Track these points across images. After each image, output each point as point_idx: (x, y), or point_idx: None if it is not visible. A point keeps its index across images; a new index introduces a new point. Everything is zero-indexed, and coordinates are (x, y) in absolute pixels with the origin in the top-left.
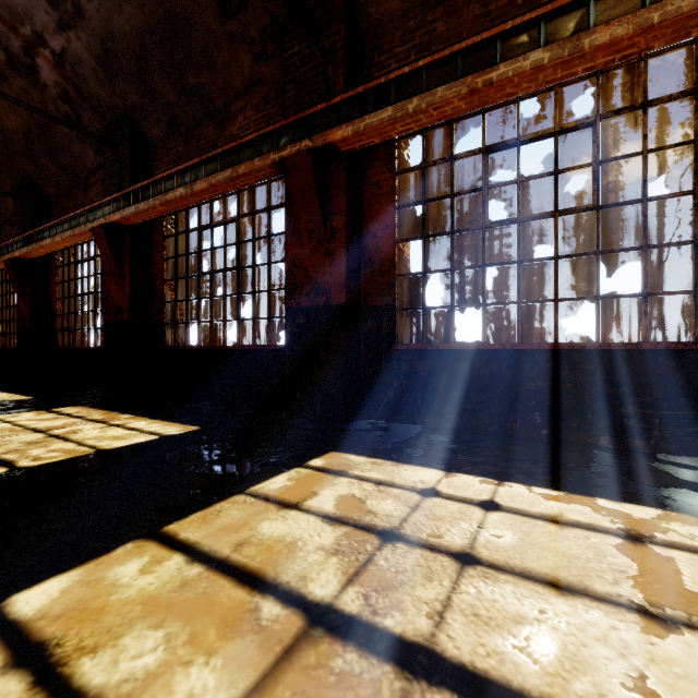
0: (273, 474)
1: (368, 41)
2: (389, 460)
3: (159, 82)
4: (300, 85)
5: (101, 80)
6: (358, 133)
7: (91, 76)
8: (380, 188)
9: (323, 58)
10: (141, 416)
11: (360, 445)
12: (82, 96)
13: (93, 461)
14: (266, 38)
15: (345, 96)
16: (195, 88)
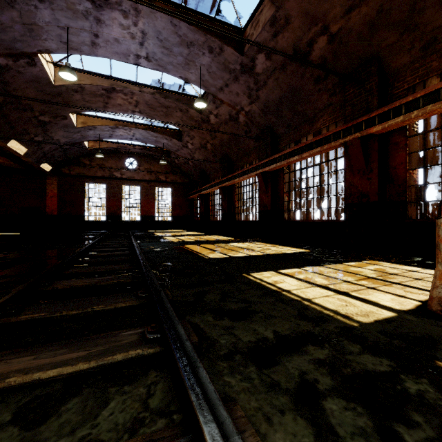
0: (349, 262)
1: (390, 77)
2: (398, 264)
3: (285, 112)
4: (353, 107)
5: (261, 116)
6: (384, 128)
7: (257, 116)
8: (397, 145)
9: (365, 94)
10: (284, 246)
11: (385, 260)
12: (252, 123)
13: (286, 254)
14: (336, 87)
15: (377, 113)
16: (300, 112)
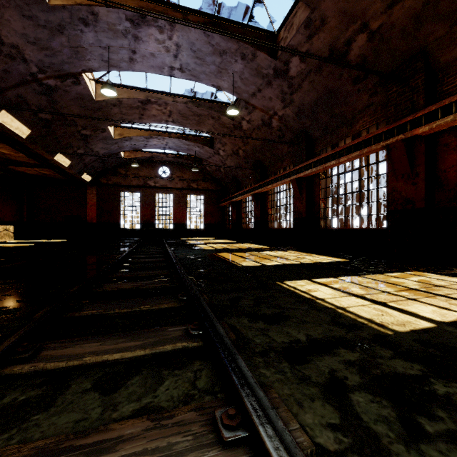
0: (390, 273)
1: (439, 73)
2: (447, 276)
3: (320, 115)
4: (396, 107)
5: (295, 120)
6: (431, 129)
7: (291, 120)
8: (447, 146)
9: (410, 92)
10: (320, 255)
11: (432, 271)
12: (286, 128)
13: (322, 264)
14: (377, 86)
15: (423, 113)
16: (338, 114)
